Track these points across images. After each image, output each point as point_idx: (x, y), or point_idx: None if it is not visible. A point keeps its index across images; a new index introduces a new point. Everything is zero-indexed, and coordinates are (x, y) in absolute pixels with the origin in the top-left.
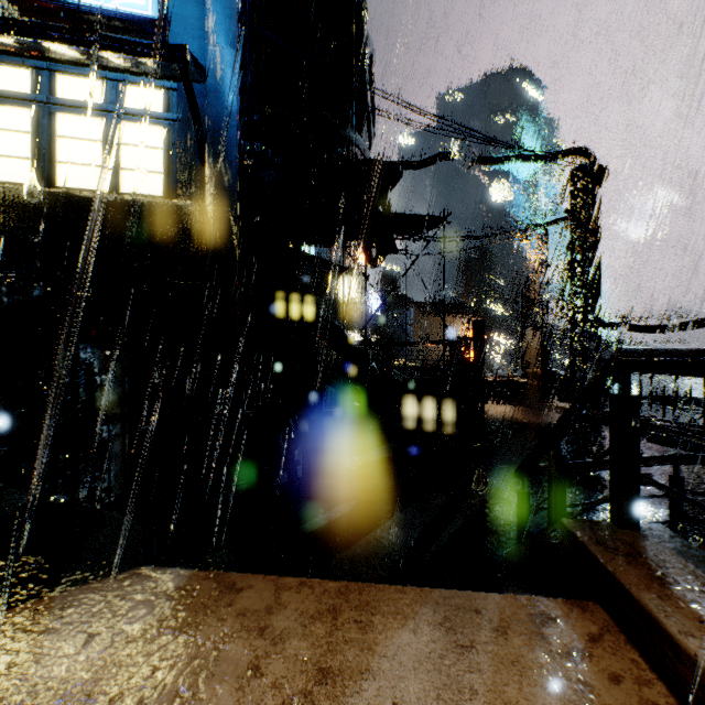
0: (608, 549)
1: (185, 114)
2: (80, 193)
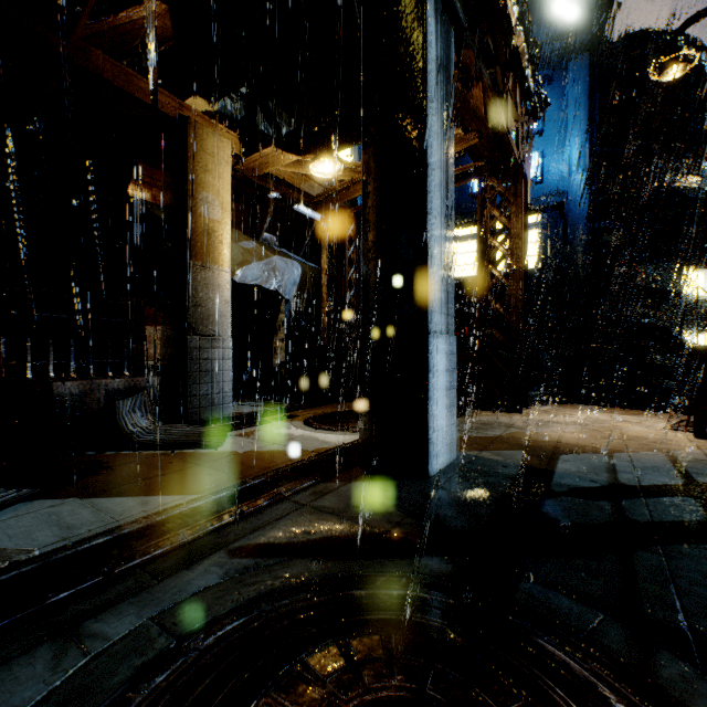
0: None
1: (553, 218)
2: None
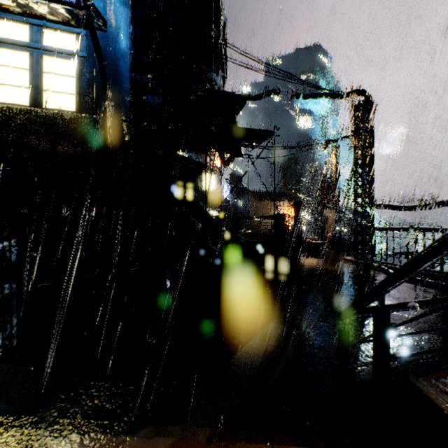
0: None
1: (92, 52)
2: (12, 106)
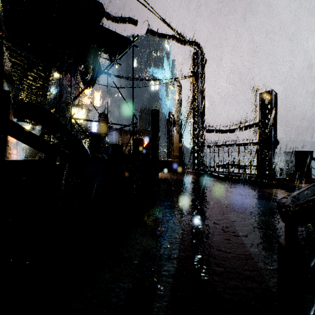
0: None
1: None
2: None
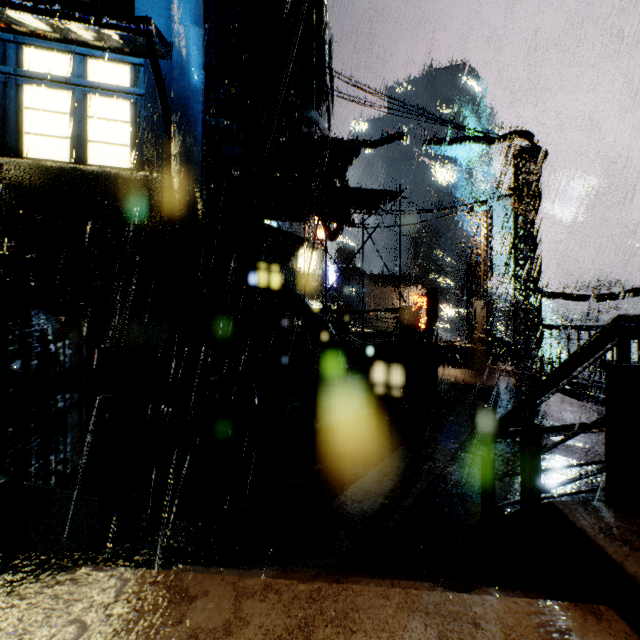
0: (617, 541)
1: (152, 89)
2: (48, 163)
